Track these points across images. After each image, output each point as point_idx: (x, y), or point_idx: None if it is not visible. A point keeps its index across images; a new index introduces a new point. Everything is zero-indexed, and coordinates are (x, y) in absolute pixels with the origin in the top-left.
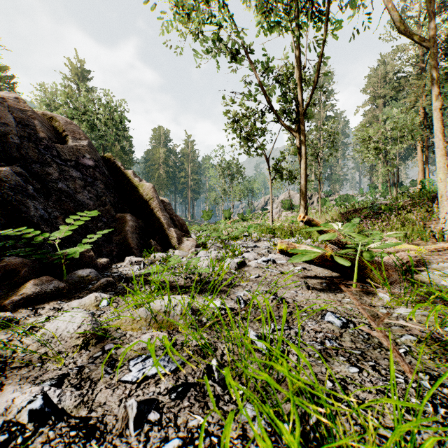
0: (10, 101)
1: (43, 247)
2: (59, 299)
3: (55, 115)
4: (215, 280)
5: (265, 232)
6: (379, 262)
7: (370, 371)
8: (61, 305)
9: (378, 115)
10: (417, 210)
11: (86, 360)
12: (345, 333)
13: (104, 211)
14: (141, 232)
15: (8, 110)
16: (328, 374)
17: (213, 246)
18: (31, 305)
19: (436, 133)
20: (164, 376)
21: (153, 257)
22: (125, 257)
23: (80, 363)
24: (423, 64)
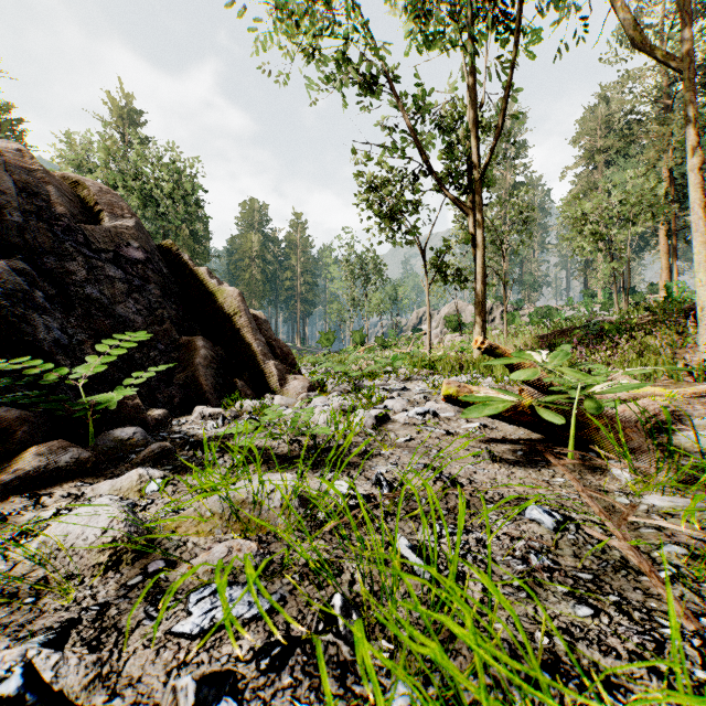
0: (9, 154)
1: (57, 391)
2: (79, 479)
3: (83, 179)
4: (340, 445)
5: (419, 365)
6: (609, 417)
7: (613, 614)
8: (81, 489)
9: (597, 182)
10: (661, 331)
11: (114, 591)
12: (562, 541)
13: (161, 332)
14: (221, 367)
15: (4, 170)
16: (539, 620)
17: (336, 389)
18: (31, 489)
19: (693, 207)
20: (248, 625)
21: (239, 406)
22: (194, 406)
23: (103, 598)
24: (669, 100)
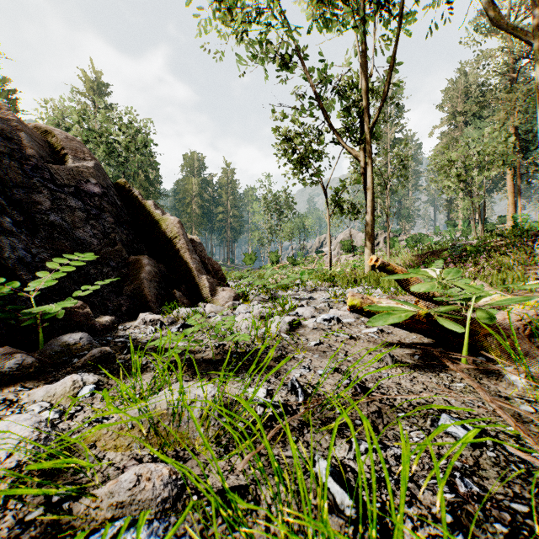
0: None
1: (18, 301)
2: (21, 383)
3: (52, 129)
4: (259, 349)
5: (322, 279)
6: (493, 324)
7: None
8: (19, 394)
9: (458, 137)
10: (513, 252)
11: (8, 529)
12: (483, 459)
13: (113, 252)
14: (163, 280)
15: None
16: None
17: (256, 298)
18: None
19: None
20: None
21: (176, 313)
22: (139, 313)
23: None
24: (514, 74)
